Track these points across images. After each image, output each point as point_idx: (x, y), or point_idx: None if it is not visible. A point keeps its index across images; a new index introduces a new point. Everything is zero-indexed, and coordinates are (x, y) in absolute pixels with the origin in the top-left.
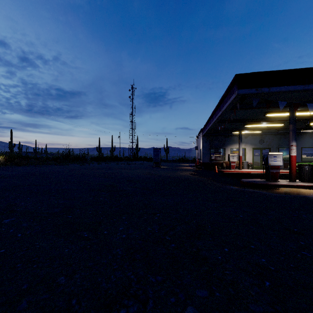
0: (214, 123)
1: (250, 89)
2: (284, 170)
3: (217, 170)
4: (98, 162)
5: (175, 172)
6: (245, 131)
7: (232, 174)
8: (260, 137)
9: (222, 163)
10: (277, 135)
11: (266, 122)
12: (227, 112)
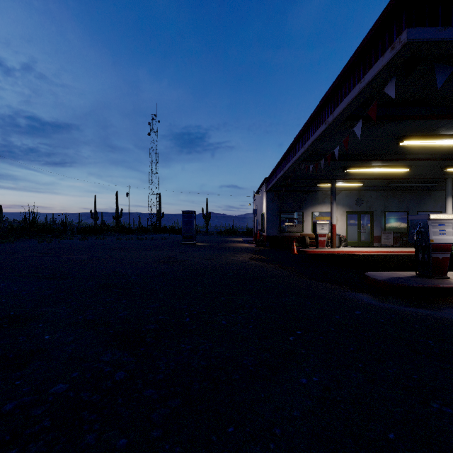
0: (298, 161)
1: (442, 29)
2: (403, 249)
3: (295, 250)
4: (86, 235)
5: (222, 256)
6: (338, 183)
7: (325, 257)
8: (358, 195)
9: (304, 236)
10: (382, 191)
11: (383, 164)
12: (331, 133)
